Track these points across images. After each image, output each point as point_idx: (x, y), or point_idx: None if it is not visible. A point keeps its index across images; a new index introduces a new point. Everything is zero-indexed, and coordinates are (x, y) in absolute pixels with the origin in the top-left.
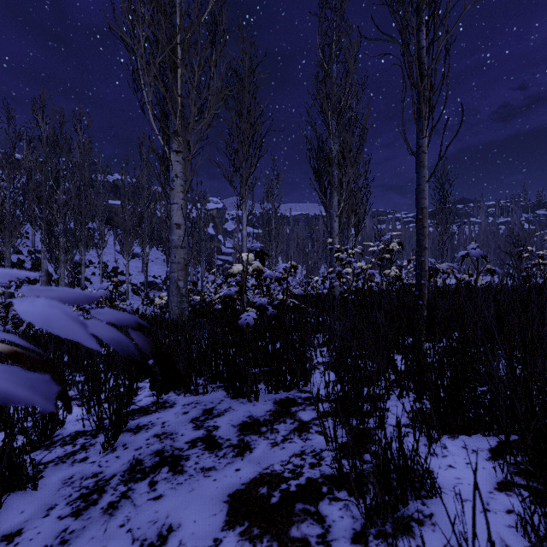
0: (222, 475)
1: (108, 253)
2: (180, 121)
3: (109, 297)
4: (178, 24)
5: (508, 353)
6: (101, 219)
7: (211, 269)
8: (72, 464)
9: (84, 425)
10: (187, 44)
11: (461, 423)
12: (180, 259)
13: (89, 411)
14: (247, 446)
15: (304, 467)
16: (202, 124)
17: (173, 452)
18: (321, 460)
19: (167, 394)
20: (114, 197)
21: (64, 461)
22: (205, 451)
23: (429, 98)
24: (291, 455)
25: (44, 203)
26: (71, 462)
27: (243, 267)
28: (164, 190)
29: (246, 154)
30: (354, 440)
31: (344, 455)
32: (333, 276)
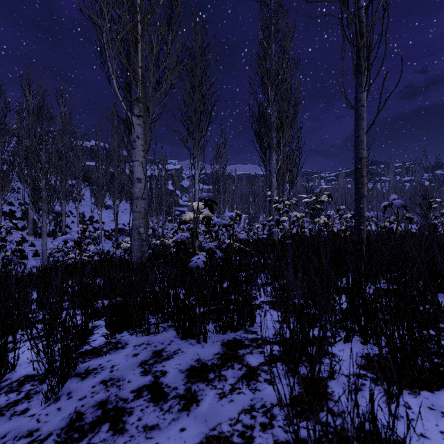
0: (165, 437)
1: (86, 205)
2: (141, 90)
3: (77, 242)
4: (138, 4)
5: (441, 294)
6: (78, 176)
7: (170, 218)
8: (10, 418)
9: (34, 368)
10: (146, 22)
11: (422, 377)
12: (141, 208)
13: (38, 355)
14: (194, 397)
15: (255, 428)
16: (159, 92)
17: (116, 404)
18: (273, 419)
19: (120, 333)
20: (91, 160)
21: (3, 414)
22: (150, 403)
23: (368, 54)
24: (240, 411)
25: (30, 163)
26: (9, 415)
27: (193, 215)
28: (127, 149)
29: (198, 120)
30: (306, 393)
31: (298, 414)
32: (272, 223)
